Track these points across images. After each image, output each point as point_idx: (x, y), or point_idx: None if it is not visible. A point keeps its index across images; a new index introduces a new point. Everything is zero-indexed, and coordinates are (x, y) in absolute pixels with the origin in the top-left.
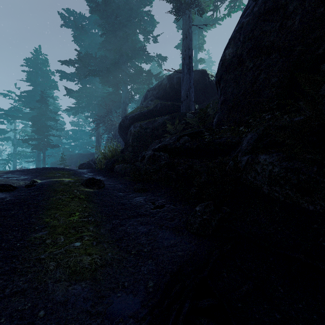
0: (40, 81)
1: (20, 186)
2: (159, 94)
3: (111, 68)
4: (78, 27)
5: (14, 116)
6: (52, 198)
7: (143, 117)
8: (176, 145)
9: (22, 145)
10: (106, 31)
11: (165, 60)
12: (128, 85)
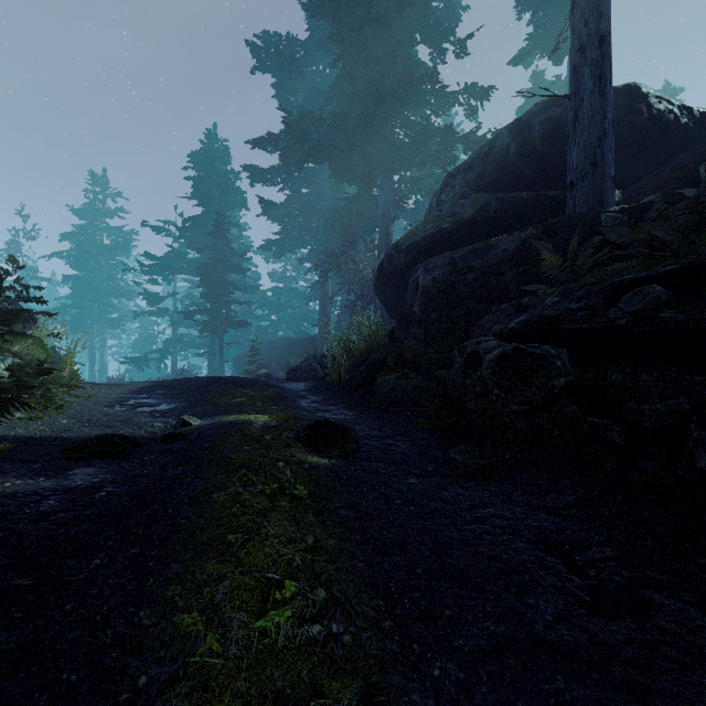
0: (215, 194)
1: (150, 437)
2: (486, 177)
3: (356, 136)
4: (284, 62)
5: (172, 267)
6: (216, 494)
7: (446, 243)
8: (610, 321)
9: (186, 323)
10: (345, 49)
11: (487, 98)
12: (393, 174)
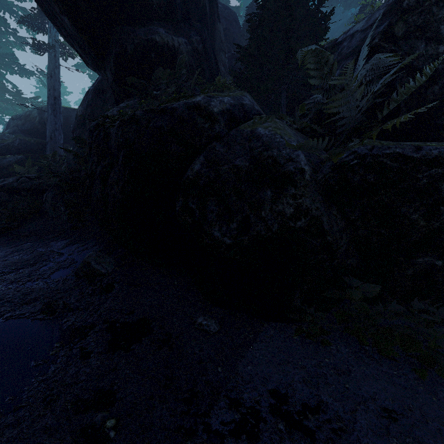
0: None
1: None
2: (26, 126)
3: None
4: None
5: None
6: None
7: None
8: (12, 185)
9: None
10: None
11: None
12: None
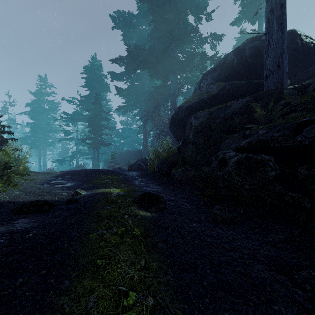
0: (95, 85)
1: (60, 201)
2: (222, 74)
3: (160, 57)
4: (127, 24)
5: (76, 118)
6: (91, 234)
7: (204, 105)
8: (299, 142)
9: (82, 144)
10: (155, 16)
11: (221, 40)
12: (177, 75)
